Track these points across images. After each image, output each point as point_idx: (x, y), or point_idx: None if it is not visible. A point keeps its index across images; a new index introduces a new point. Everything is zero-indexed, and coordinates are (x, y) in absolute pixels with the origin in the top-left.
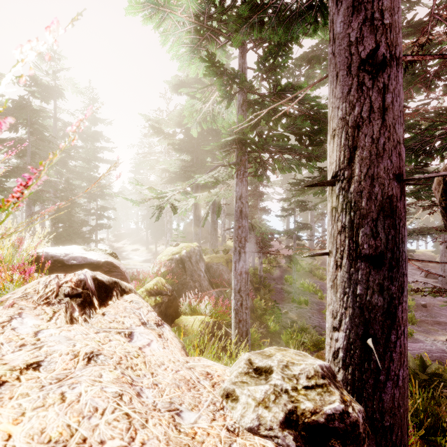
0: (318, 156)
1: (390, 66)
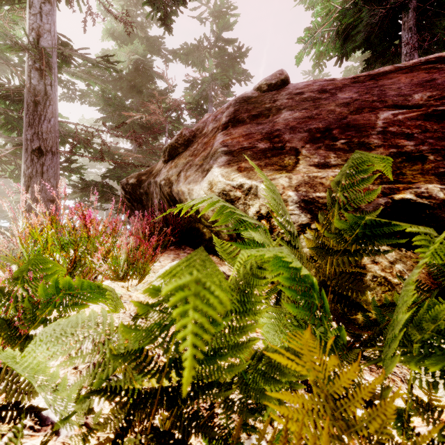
0: (72, 171)
1: (46, 155)
